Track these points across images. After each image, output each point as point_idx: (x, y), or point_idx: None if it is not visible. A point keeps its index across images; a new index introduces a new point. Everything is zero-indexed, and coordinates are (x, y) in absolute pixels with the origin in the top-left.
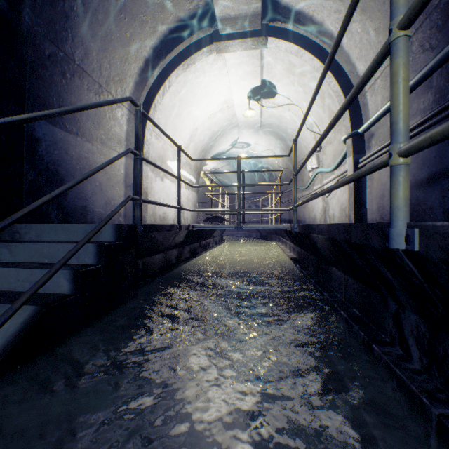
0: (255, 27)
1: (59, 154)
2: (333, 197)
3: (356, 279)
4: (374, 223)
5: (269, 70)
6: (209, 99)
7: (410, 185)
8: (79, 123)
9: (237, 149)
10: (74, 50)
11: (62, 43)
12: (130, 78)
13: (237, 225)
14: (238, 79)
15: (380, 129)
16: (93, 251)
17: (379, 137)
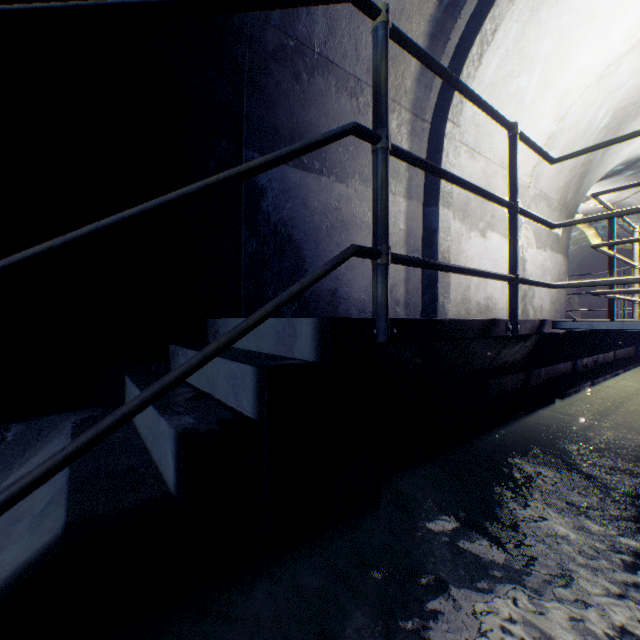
0: None
1: (292, 208)
2: None
3: None
4: None
5: None
6: (600, 29)
7: None
8: (324, 154)
9: None
10: (311, 30)
11: (292, 25)
12: None
13: None
14: None
15: None
16: (252, 385)
17: None
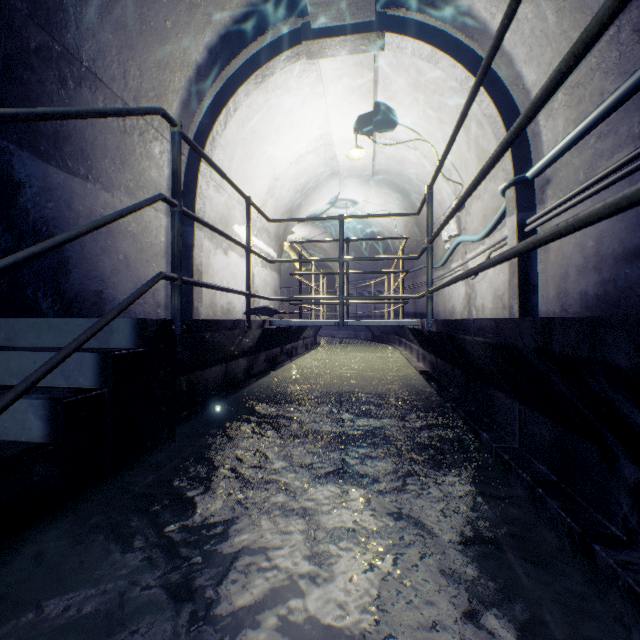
0: (365, 16)
1: (55, 208)
2: (483, 279)
3: (544, 414)
4: (619, 317)
5: (386, 87)
6: (296, 133)
7: (615, 257)
8: (90, 161)
9: (338, 210)
10: (80, 44)
11: (60, 31)
12: (173, 95)
13: (338, 321)
14: (339, 101)
15: (562, 171)
16: (93, 365)
17: (559, 184)
